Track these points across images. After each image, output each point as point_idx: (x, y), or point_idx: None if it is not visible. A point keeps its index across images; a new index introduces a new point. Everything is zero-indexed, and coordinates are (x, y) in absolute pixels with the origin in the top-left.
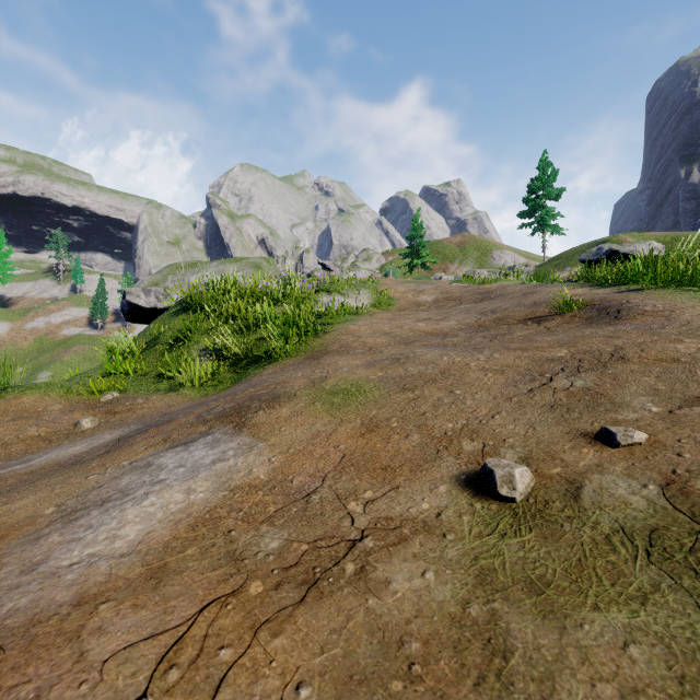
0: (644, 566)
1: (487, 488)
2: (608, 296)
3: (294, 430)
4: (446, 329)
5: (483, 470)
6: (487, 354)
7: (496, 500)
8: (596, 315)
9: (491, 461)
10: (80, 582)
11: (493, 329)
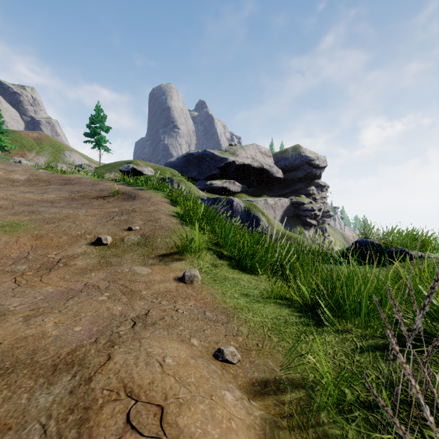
0: (136, 247)
1: (99, 243)
2: (132, 191)
3: None
4: (51, 199)
5: (98, 239)
6: (85, 210)
7: (102, 245)
8: (127, 197)
9: (100, 236)
10: None
11: (82, 201)
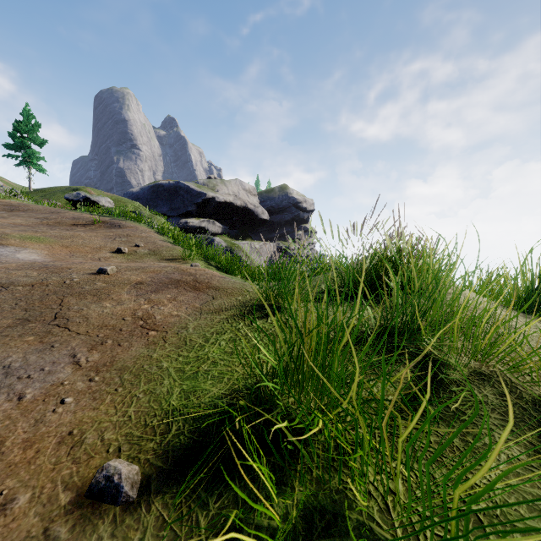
0: (149, 255)
1: (119, 252)
2: (112, 220)
3: (34, 246)
4: (24, 224)
5: (118, 249)
6: (83, 233)
7: (122, 254)
8: (111, 226)
9: (119, 247)
10: (47, 260)
11: (61, 227)
